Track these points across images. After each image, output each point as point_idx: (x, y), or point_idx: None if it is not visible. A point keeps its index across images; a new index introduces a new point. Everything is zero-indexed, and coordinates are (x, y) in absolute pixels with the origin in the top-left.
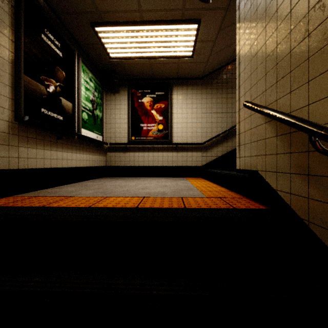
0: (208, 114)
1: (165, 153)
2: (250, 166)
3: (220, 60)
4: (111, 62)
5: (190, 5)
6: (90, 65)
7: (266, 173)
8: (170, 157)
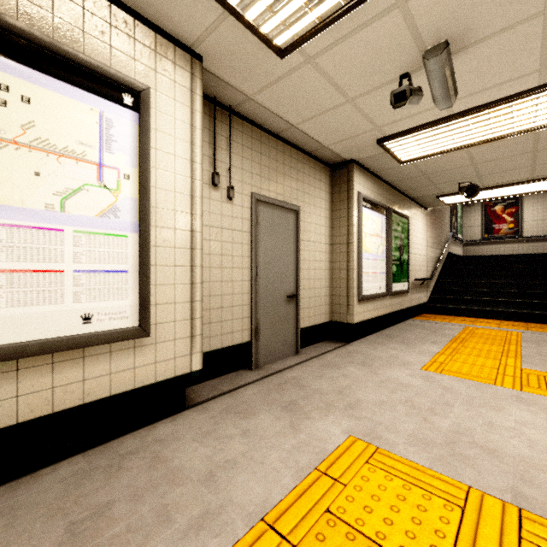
0: None
1: (515, 245)
2: None
3: None
4: None
5: None
6: None
7: None
8: (520, 247)
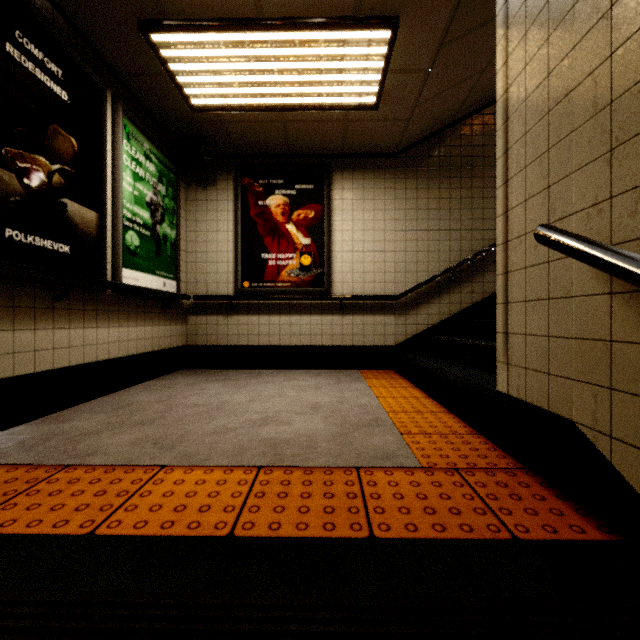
0: (409, 233)
1: (316, 317)
2: (546, 399)
3: (437, 115)
4: (196, 117)
5: None
6: (147, 124)
7: (612, 445)
8: (327, 326)
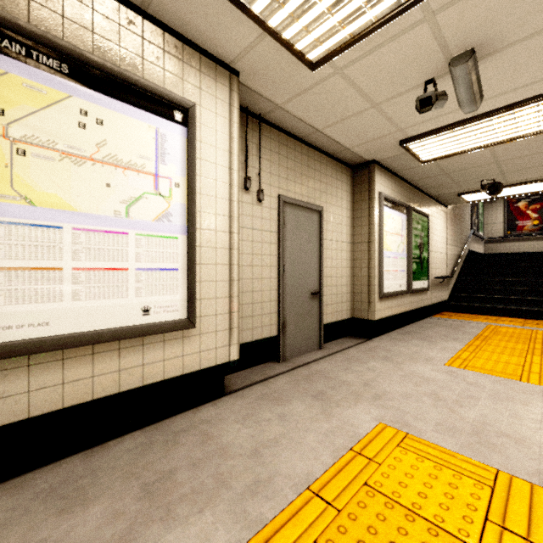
0: None
1: (540, 242)
2: None
3: None
4: None
5: None
6: None
7: None
8: None
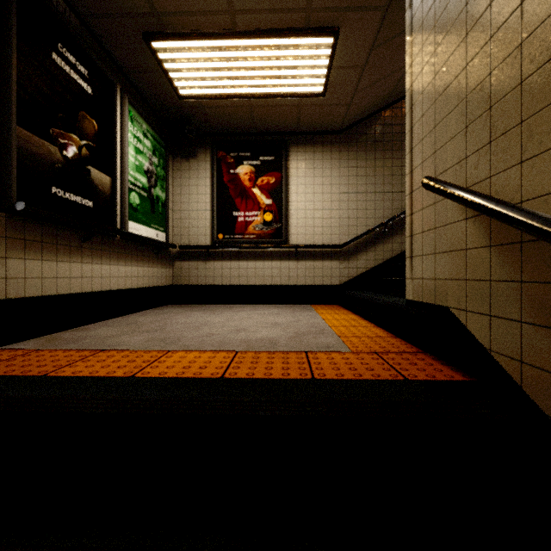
0: (351, 195)
1: (276, 263)
2: (433, 297)
3: (372, 100)
4: (182, 103)
5: (321, 2)
6: (144, 110)
7: (467, 315)
8: (285, 270)
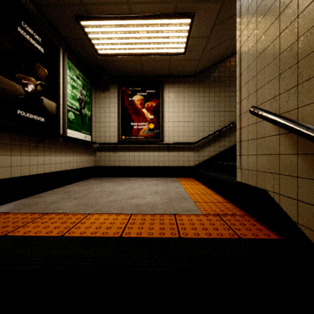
0: (200, 113)
1: (156, 153)
2: (256, 182)
3: (213, 57)
4: (100, 59)
5: None
6: (77, 62)
7: (280, 197)
8: (161, 157)
